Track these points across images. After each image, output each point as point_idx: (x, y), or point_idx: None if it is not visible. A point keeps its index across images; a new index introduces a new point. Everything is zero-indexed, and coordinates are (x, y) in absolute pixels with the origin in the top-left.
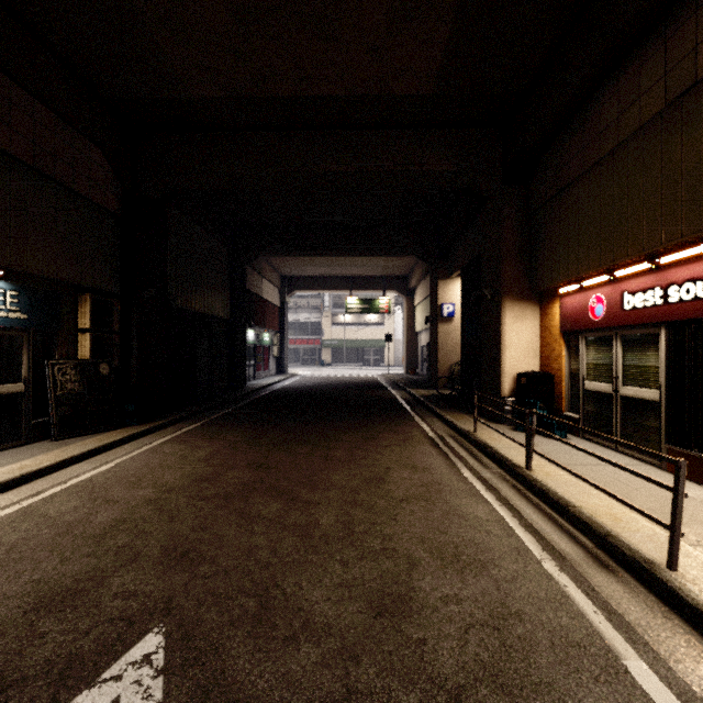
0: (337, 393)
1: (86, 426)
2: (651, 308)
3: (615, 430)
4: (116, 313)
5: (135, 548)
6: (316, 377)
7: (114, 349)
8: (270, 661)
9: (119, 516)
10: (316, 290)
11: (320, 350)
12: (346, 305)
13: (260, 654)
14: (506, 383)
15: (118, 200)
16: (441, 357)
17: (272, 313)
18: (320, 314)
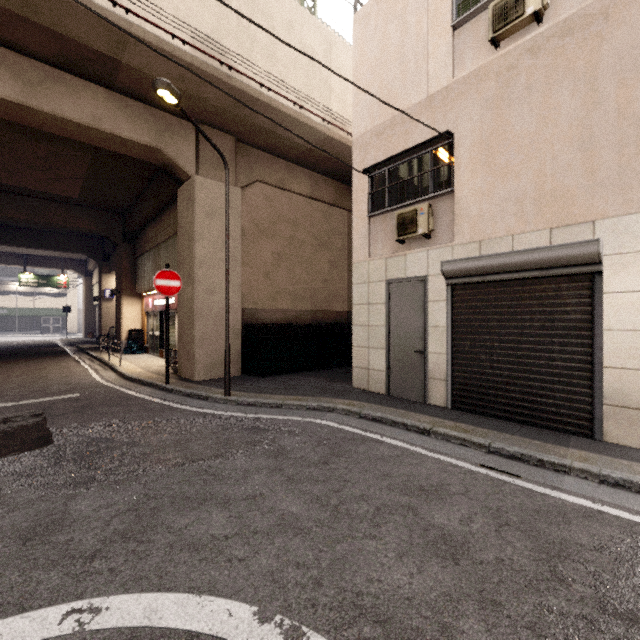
0: (12, 351)
1: None
2: (157, 306)
3: (154, 348)
4: None
5: None
6: None
7: None
8: (4, 383)
9: None
10: None
11: None
12: (20, 279)
13: (1, 383)
14: (124, 335)
15: None
16: (104, 324)
17: None
18: None
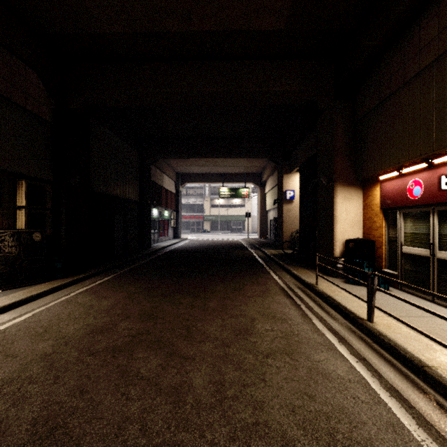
0: (213, 252)
1: (21, 280)
2: None
3: (432, 285)
4: (49, 195)
5: (5, 422)
6: (200, 240)
7: (47, 222)
8: None
9: (9, 375)
10: (200, 182)
11: (202, 223)
12: (220, 193)
13: None
14: (338, 247)
15: (50, 111)
16: (285, 227)
17: (170, 198)
18: (202, 199)
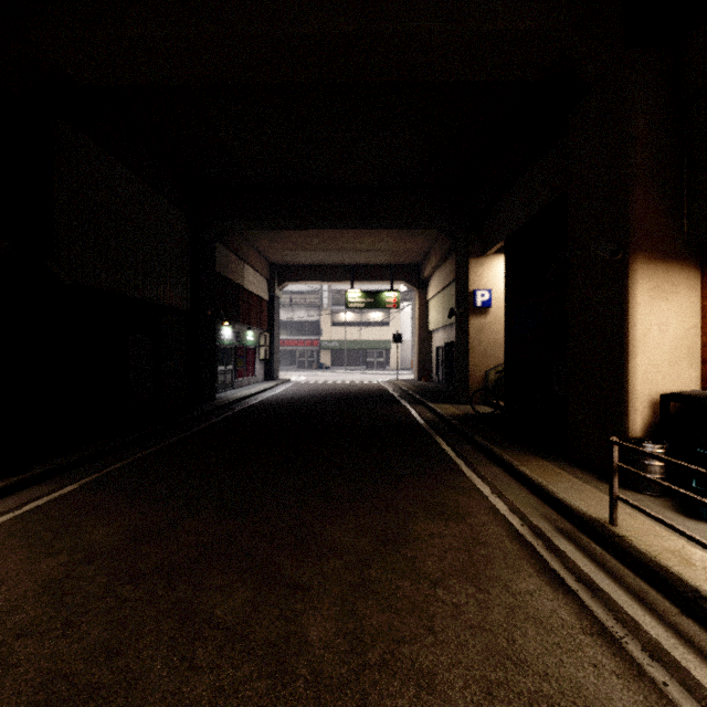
0: (334, 410)
1: None
2: None
3: None
4: None
5: None
6: (311, 384)
7: None
8: None
9: None
10: (312, 281)
11: (318, 352)
12: (347, 299)
13: None
14: (639, 413)
15: None
16: (472, 361)
17: (259, 308)
18: (318, 312)
